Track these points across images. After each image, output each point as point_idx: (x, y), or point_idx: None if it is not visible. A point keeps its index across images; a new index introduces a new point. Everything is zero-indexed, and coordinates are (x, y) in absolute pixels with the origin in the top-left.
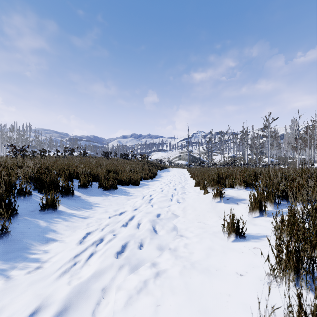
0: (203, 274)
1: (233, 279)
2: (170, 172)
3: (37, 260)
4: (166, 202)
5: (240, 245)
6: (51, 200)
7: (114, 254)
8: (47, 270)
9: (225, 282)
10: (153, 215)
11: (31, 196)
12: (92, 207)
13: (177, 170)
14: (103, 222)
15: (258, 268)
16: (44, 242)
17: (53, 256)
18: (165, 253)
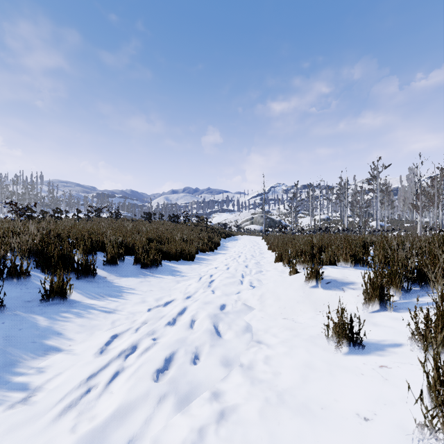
0: (301, 417)
1: (353, 428)
2: (238, 241)
3: (23, 386)
4: (234, 286)
5: (356, 361)
6: (58, 285)
7: (150, 375)
8: (37, 406)
9: (339, 434)
10: (214, 307)
11: (30, 278)
12: (123, 295)
13: (248, 238)
14: (138, 319)
15: (395, 407)
16: (40, 353)
17: (50, 379)
18: (234, 373)
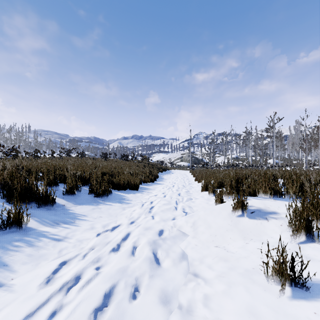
0: None
1: None
2: (172, 174)
3: None
4: (170, 212)
5: (305, 308)
6: (15, 215)
7: None
8: None
9: None
10: (153, 234)
11: None
12: (76, 221)
13: (179, 171)
14: (84, 247)
15: None
16: None
17: None
18: (173, 319)
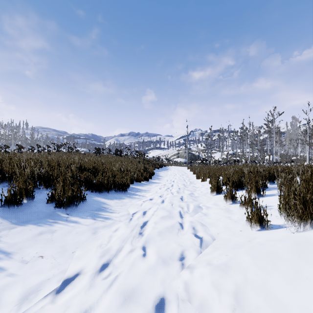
0: None
1: None
2: (169, 170)
3: None
4: (173, 243)
5: None
6: None
7: None
8: None
9: None
10: None
11: None
12: None
13: (176, 168)
14: None
15: None
16: None
17: None
18: None
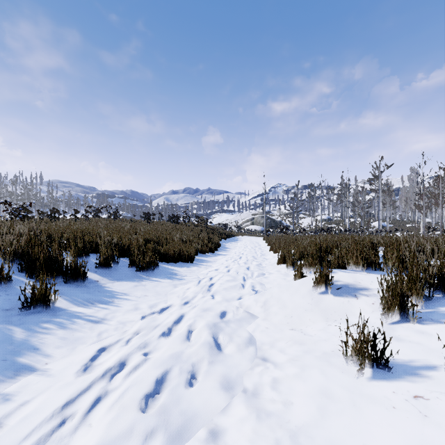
0: None
1: None
2: (239, 241)
3: None
4: (235, 290)
5: (384, 388)
6: (41, 291)
7: (135, 406)
8: None
9: None
10: (213, 316)
11: (12, 283)
12: (114, 301)
13: (248, 238)
14: (128, 330)
15: None
16: (10, 374)
17: (14, 410)
18: (236, 402)
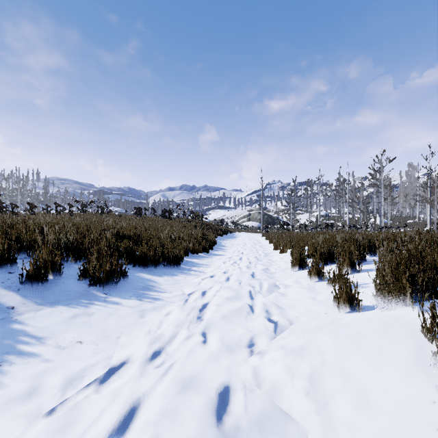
0: None
1: None
2: (236, 238)
3: None
4: (241, 327)
5: None
6: None
7: None
8: None
9: None
10: (197, 432)
11: None
12: (4, 363)
13: (246, 235)
14: None
15: None
16: None
17: None
18: None
